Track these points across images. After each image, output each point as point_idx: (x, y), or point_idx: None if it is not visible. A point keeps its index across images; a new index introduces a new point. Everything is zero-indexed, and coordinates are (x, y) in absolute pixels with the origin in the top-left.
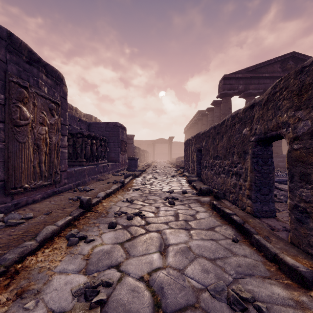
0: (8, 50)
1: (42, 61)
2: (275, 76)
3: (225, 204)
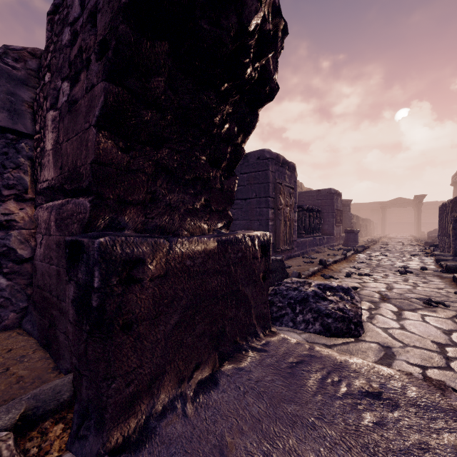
0: (275, 164)
1: (287, 162)
2: None
3: None
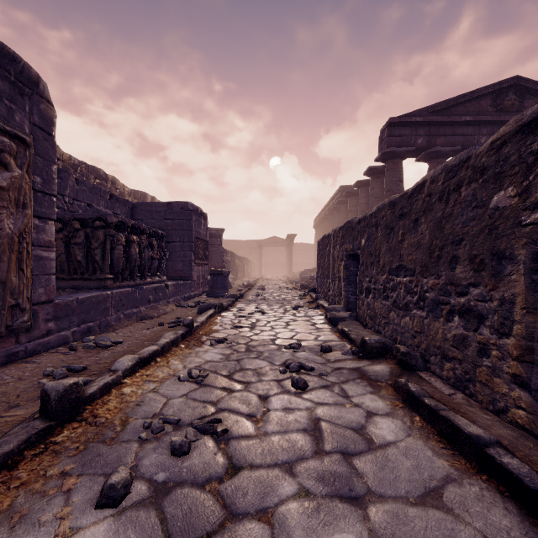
0: None
1: None
2: (483, 121)
3: (432, 386)
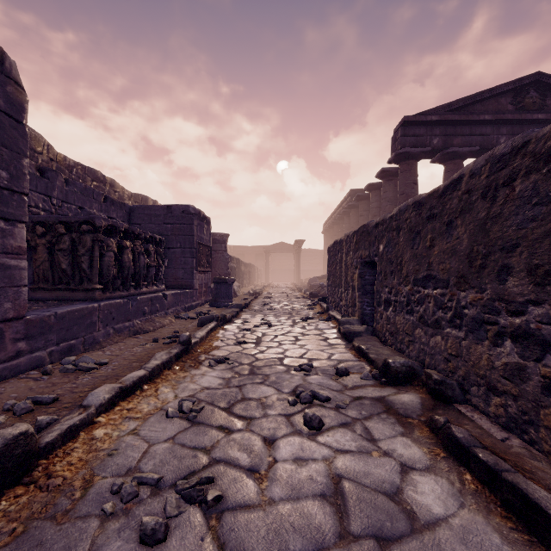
0: None
1: None
2: (503, 120)
3: (477, 425)
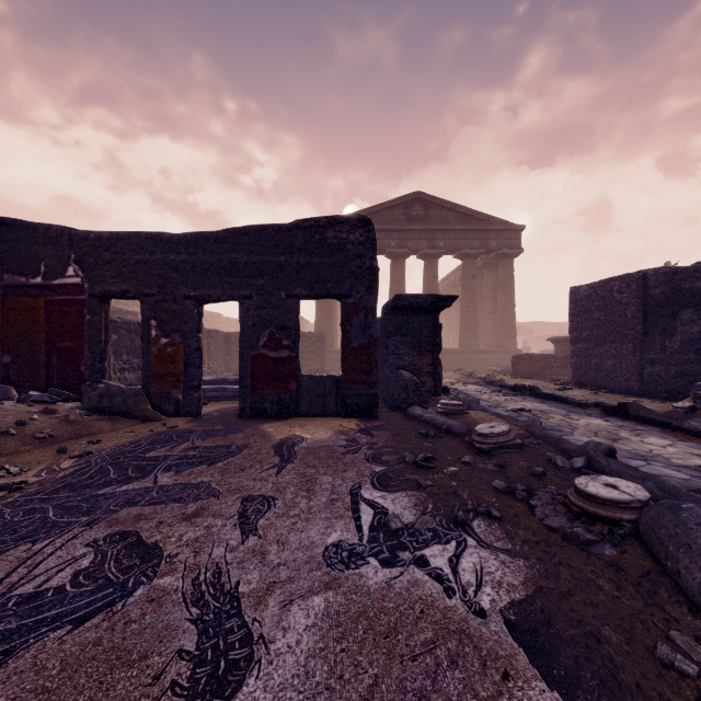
0: None
1: None
2: (389, 229)
3: None
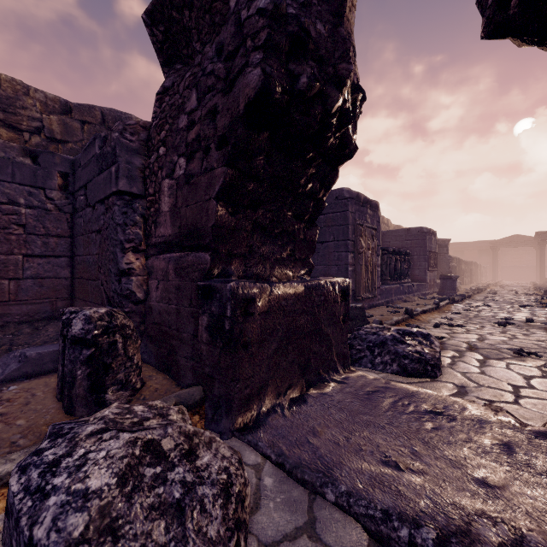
0: (355, 204)
1: (369, 200)
2: None
3: None
